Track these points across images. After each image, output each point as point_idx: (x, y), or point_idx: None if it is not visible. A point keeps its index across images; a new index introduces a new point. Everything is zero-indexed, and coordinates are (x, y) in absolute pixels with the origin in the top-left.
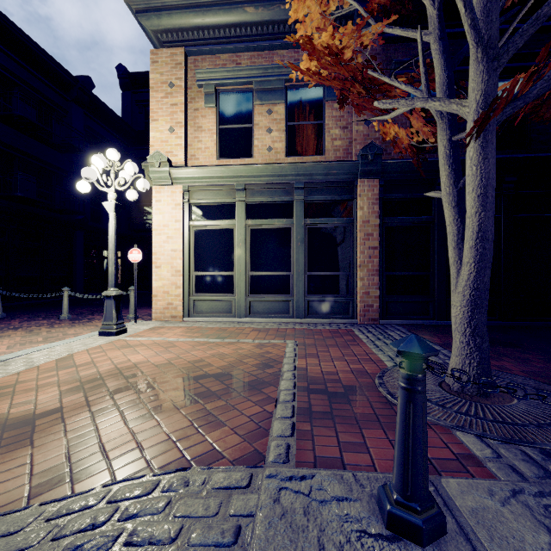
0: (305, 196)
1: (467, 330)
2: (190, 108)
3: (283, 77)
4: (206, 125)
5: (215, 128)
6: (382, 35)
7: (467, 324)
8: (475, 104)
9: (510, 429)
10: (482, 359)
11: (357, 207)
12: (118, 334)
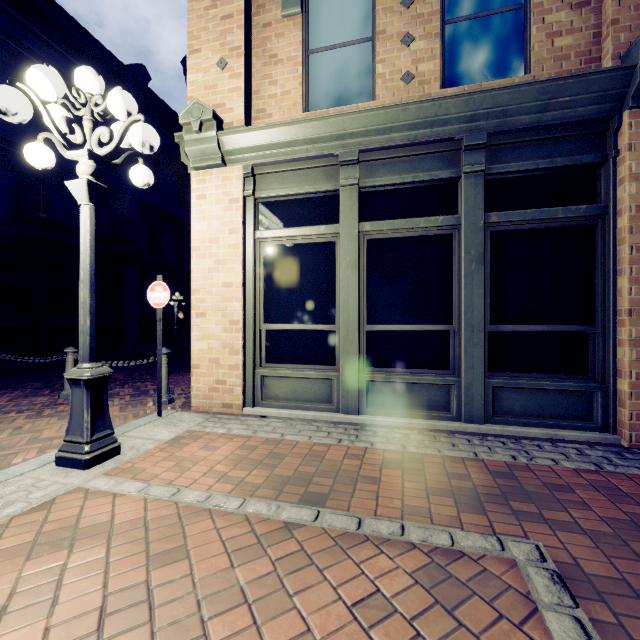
0: (485, 165)
1: None
2: (256, 23)
3: None
4: (284, 50)
5: (301, 54)
6: None
7: None
8: None
9: None
10: None
11: (619, 178)
12: (93, 463)
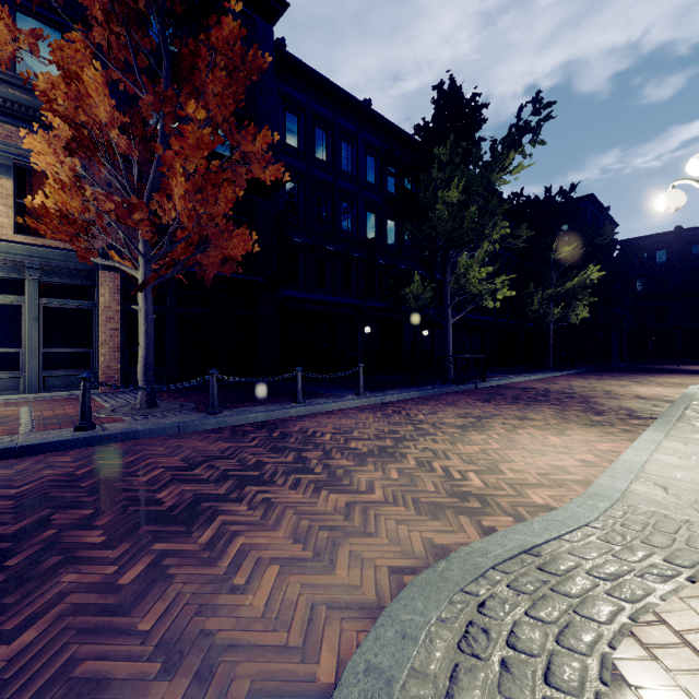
0: (40, 276)
1: (144, 379)
2: None
3: (12, 155)
4: None
5: None
6: (124, 156)
7: (144, 376)
8: (142, 277)
9: (148, 413)
10: (150, 392)
11: (100, 294)
12: None
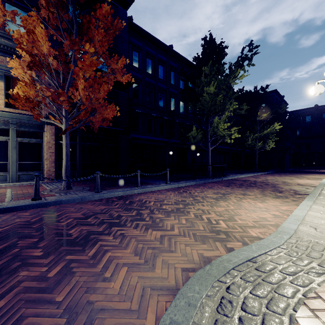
0: (17, 127)
1: (65, 176)
2: None
3: (3, 70)
4: None
5: None
6: (56, 71)
7: (65, 174)
8: (64, 127)
9: (67, 192)
10: (68, 182)
11: (45, 136)
12: None
